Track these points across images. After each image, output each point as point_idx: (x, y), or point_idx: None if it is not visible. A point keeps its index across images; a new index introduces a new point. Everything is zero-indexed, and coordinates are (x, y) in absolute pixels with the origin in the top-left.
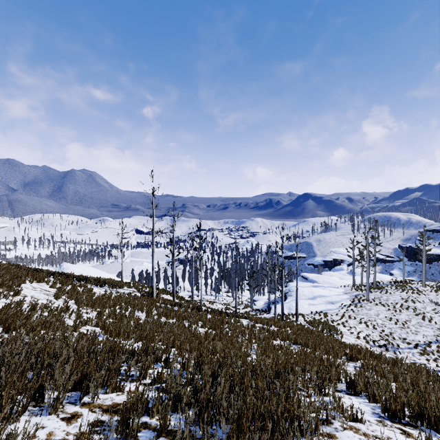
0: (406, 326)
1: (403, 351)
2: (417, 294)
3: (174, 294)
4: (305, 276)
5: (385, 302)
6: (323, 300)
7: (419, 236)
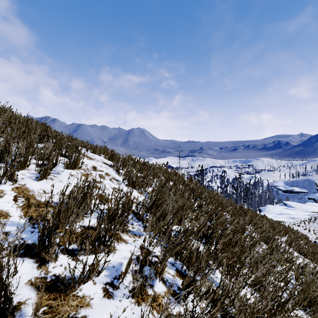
0: None
1: None
2: None
3: None
4: (285, 203)
5: None
6: (287, 216)
7: None
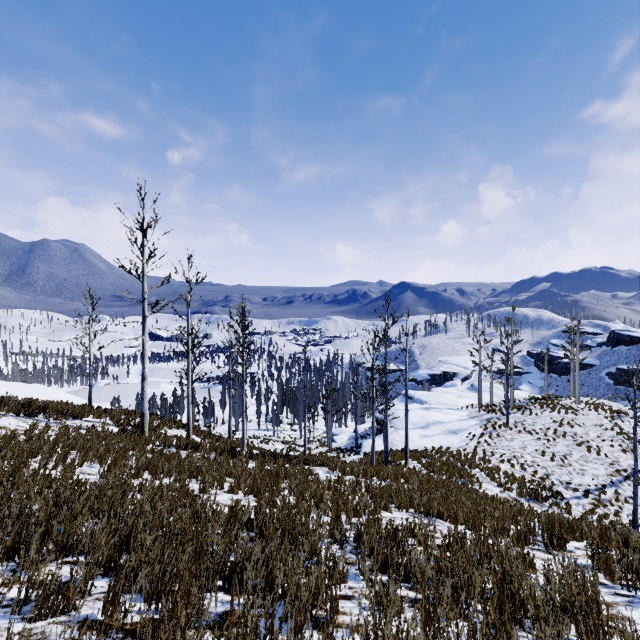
0: (567, 463)
1: (570, 503)
2: (573, 414)
3: (190, 427)
4: (409, 395)
5: (532, 428)
6: (441, 428)
7: (571, 330)
